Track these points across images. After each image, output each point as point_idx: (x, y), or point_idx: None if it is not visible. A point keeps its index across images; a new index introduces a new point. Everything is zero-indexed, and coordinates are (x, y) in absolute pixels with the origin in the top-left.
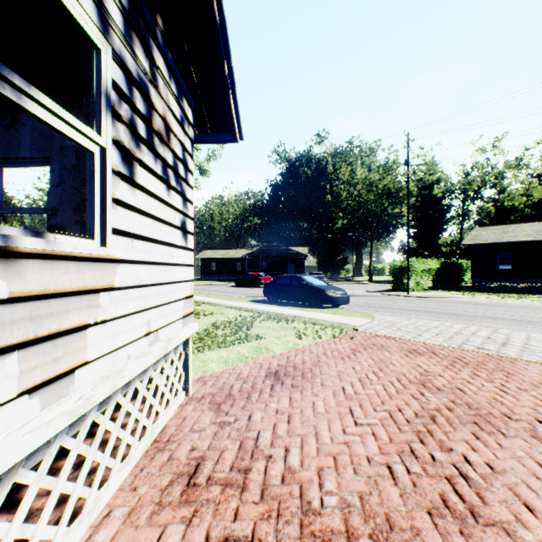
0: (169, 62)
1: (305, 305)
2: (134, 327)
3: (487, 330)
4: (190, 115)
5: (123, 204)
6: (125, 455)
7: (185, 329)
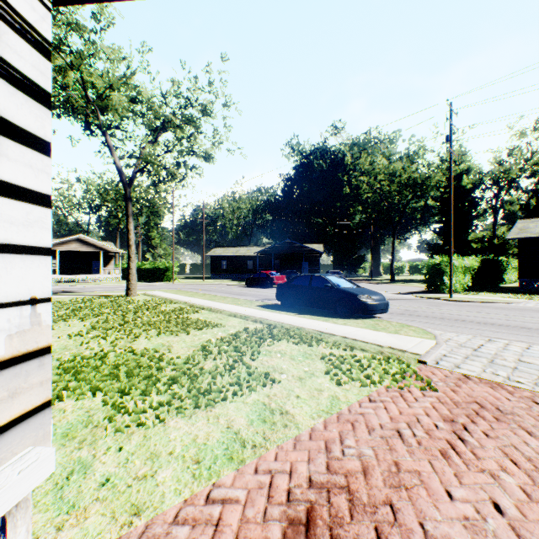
0: None
1: (329, 313)
2: None
3: None
4: None
5: None
6: None
7: None
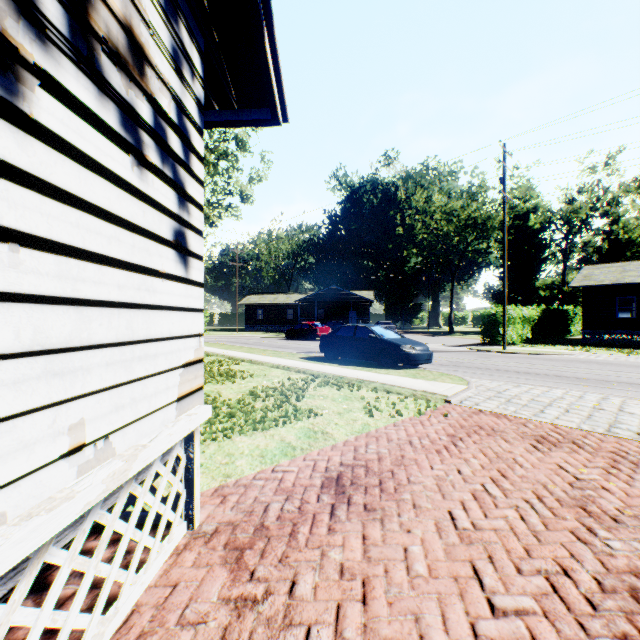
0: None
1: (373, 364)
2: (20, 446)
3: (637, 404)
4: (194, 58)
5: None
6: None
7: (179, 420)
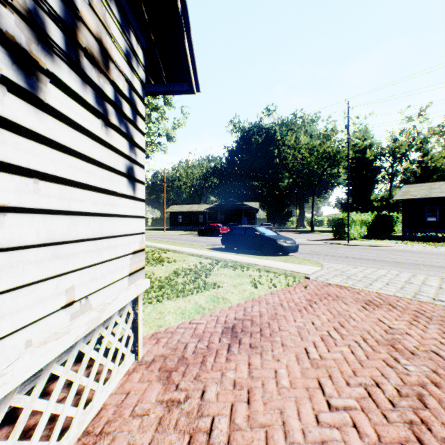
0: None
1: (258, 253)
2: (39, 300)
3: (435, 279)
4: (139, 53)
5: (13, 127)
6: None
7: (130, 288)
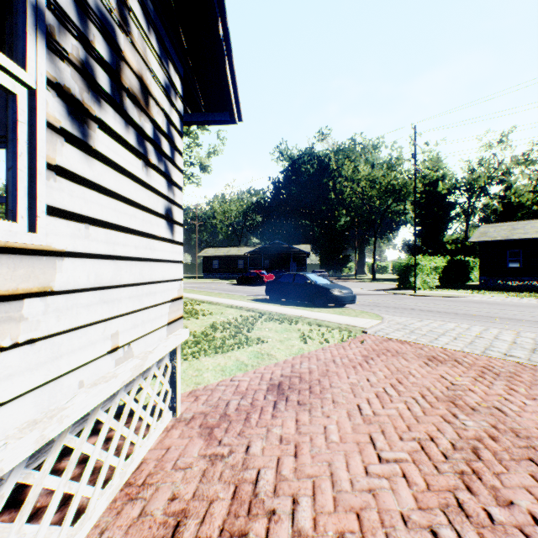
0: (148, 9)
1: (309, 304)
2: (89, 343)
3: (510, 334)
4: (177, 84)
5: (69, 175)
6: (85, 506)
7: (169, 338)
